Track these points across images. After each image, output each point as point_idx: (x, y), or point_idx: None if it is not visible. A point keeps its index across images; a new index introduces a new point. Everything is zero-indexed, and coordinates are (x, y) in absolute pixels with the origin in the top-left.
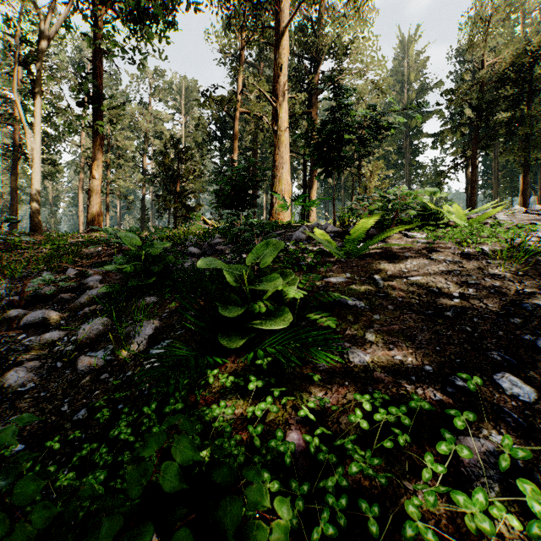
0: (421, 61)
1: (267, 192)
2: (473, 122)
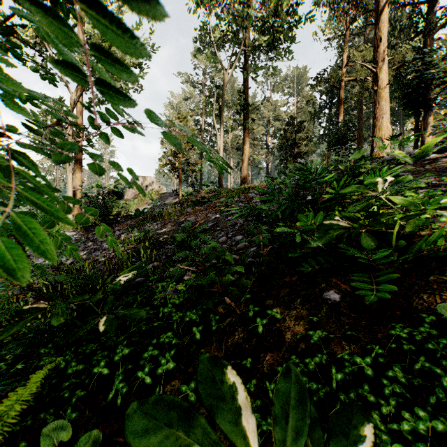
0: None
1: None
2: None
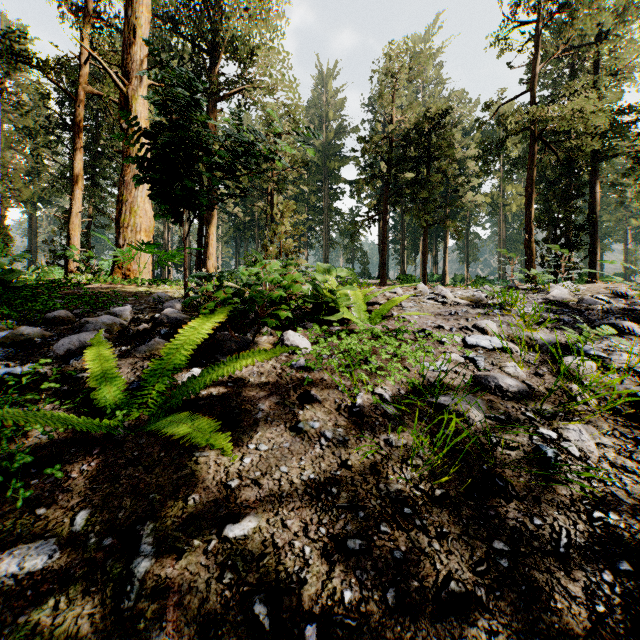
0: (339, 100)
1: None
2: (385, 176)
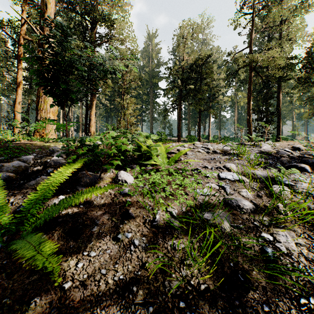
0: (158, 48)
1: None
2: (180, 86)
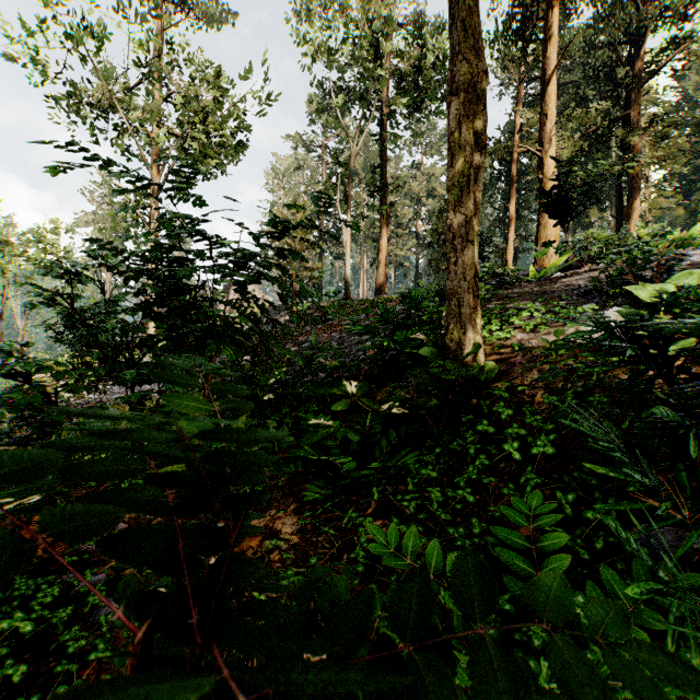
0: None
1: (574, 231)
2: None
